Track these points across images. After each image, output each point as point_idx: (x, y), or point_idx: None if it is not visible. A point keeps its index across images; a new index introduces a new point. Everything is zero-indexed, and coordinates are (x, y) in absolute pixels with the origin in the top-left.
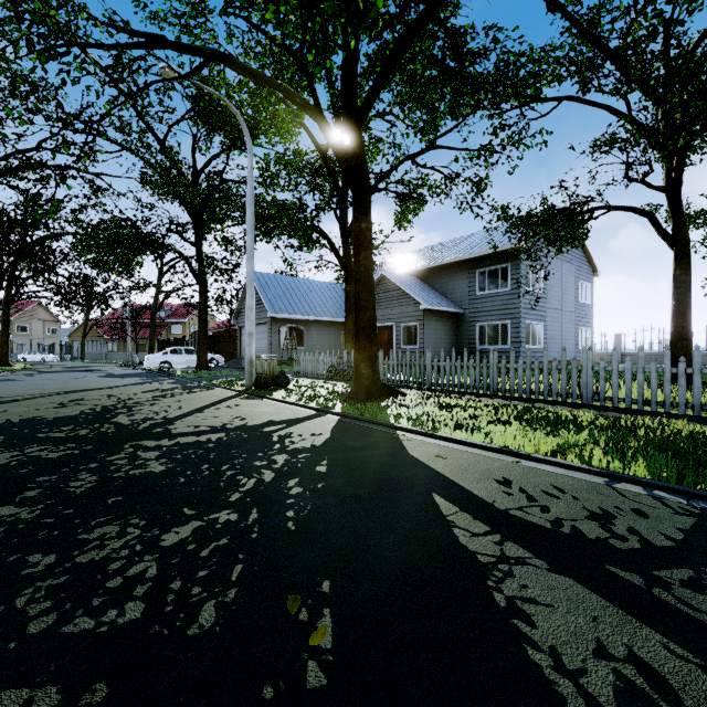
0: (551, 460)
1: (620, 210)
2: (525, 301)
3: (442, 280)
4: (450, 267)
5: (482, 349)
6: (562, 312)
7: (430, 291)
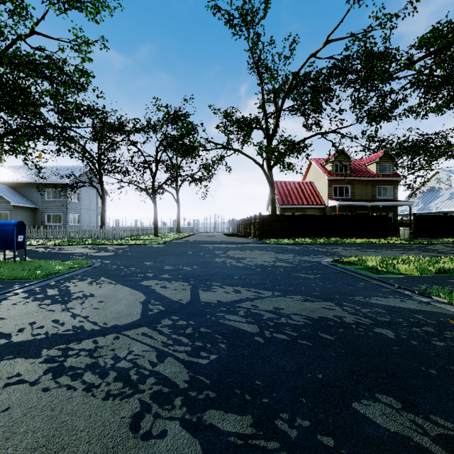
0: (42, 244)
1: (91, 185)
2: (70, 205)
3: (26, 189)
4: (30, 184)
5: (49, 225)
6: (90, 210)
7: (17, 195)
